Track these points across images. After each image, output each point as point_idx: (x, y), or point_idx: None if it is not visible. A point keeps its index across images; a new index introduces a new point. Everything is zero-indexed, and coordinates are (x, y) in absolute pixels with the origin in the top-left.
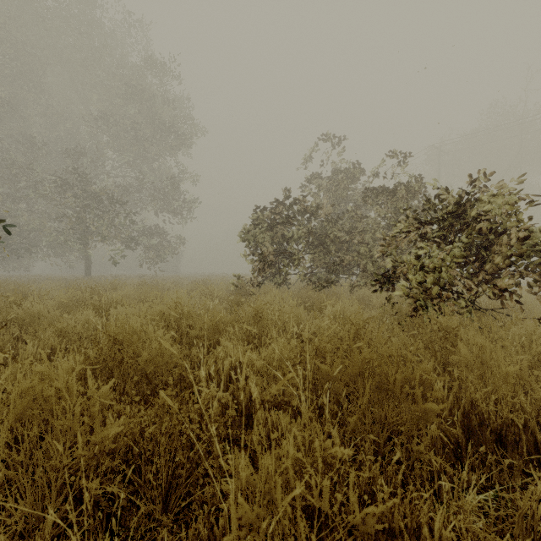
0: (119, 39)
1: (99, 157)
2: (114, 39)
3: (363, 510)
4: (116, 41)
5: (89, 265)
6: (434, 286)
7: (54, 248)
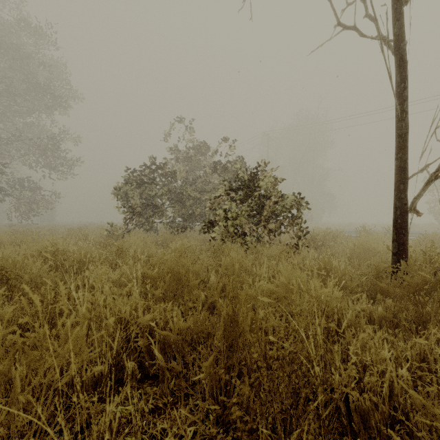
0: None
1: None
2: None
3: (144, 316)
4: None
5: None
6: (233, 229)
7: None
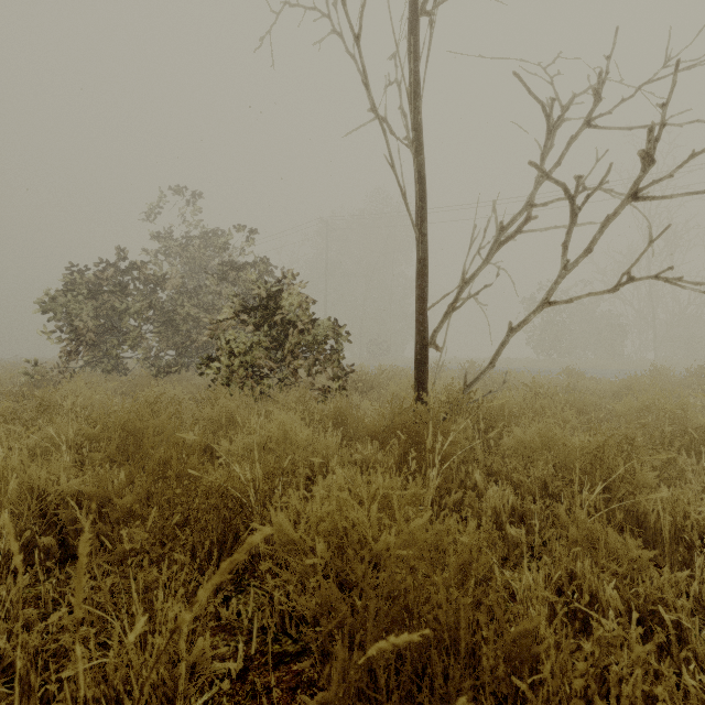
0: None
1: None
2: None
3: (69, 482)
4: None
5: None
6: (241, 367)
7: None
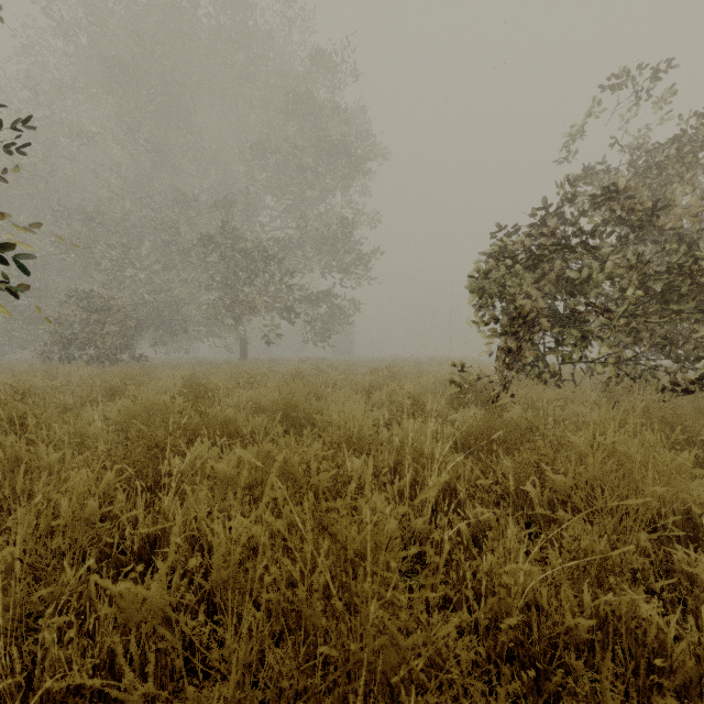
0: (277, 46)
1: (255, 207)
2: (271, 45)
3: None
4: (273, 50)
5: (244, 345)
6: None
7: (209, 325)
